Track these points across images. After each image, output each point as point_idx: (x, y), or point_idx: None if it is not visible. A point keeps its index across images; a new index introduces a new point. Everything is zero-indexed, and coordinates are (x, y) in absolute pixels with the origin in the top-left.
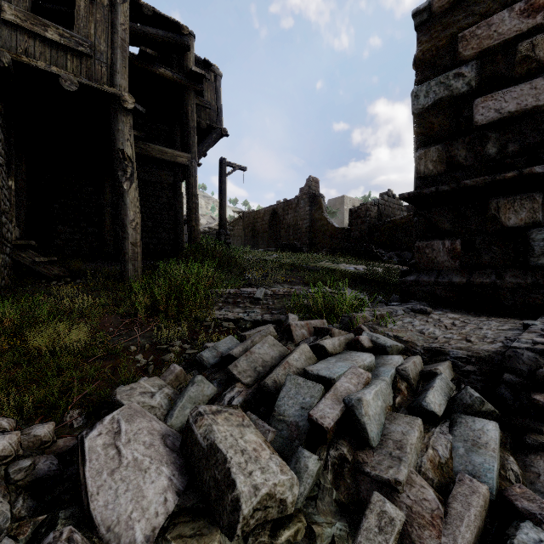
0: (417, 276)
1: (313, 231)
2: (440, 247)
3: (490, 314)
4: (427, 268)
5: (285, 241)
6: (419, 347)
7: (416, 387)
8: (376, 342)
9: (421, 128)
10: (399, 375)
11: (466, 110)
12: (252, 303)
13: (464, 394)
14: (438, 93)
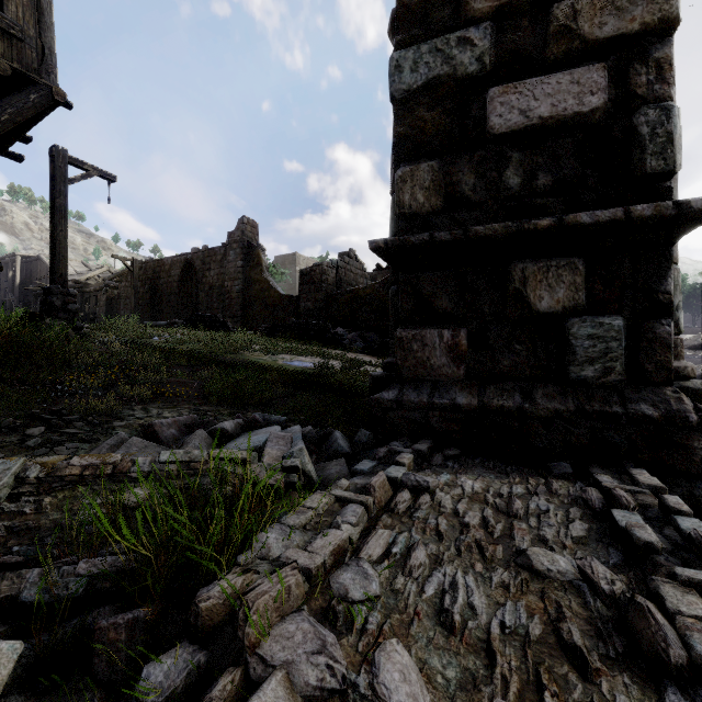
0: (400, 392)
1: (248, 298)
2: (436, 341)
3: (515, 462)
4: (416, 376)
5: (205, 310)
6: None
7: None
8: None
9: (405, 127)
10: None
11: (475, 107)
12: None
13: None
14: (433, 66)
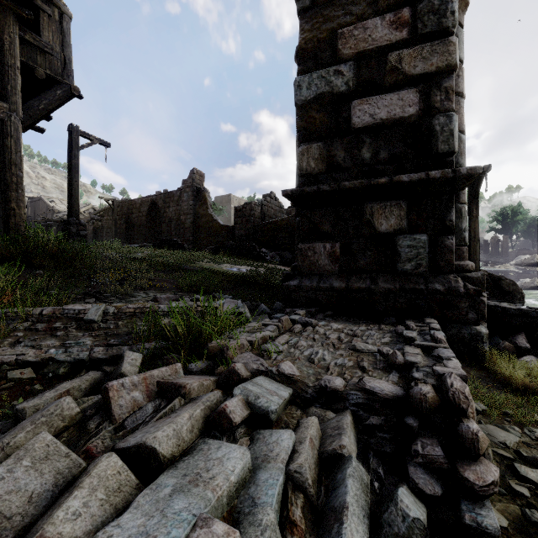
0: (300, 281)
1: (197, 227)
2: (322, 250)
3: (366, 319)
4: (310, 272)
5: (166, 237)
6: (311, 389)
7: (317, 496)
8: (255, 404)
9: (303, 122)
10: (290, 481)
11: (344, 111)
12: (79, 328)
13: (394, 514)
14: (319, 87)
